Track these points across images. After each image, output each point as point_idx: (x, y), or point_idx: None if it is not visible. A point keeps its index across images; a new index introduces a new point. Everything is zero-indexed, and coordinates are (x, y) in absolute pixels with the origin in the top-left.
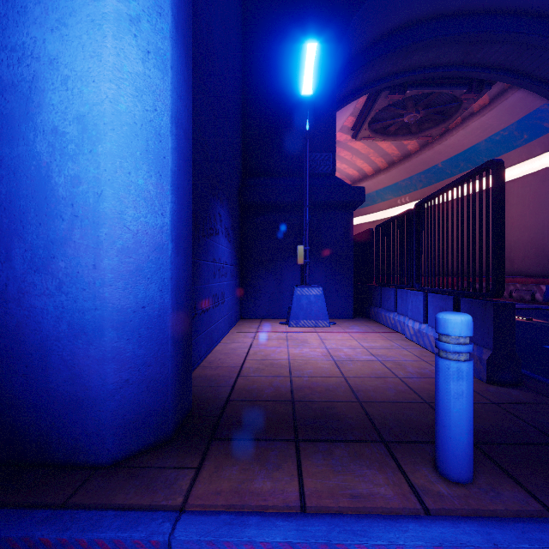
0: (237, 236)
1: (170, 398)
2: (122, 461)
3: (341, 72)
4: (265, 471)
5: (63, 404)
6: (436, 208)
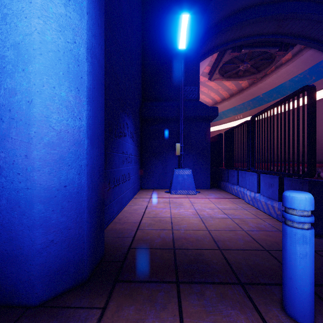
0: (138, 137)
1: (86, 251)
2: (47, 302)
3: (203, 38)
4: (154, 311)
5: (2, 259)
6: (258, 122)
